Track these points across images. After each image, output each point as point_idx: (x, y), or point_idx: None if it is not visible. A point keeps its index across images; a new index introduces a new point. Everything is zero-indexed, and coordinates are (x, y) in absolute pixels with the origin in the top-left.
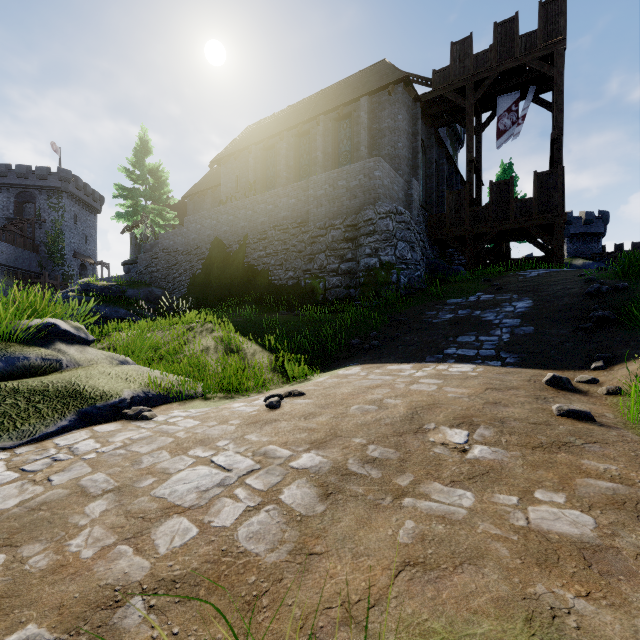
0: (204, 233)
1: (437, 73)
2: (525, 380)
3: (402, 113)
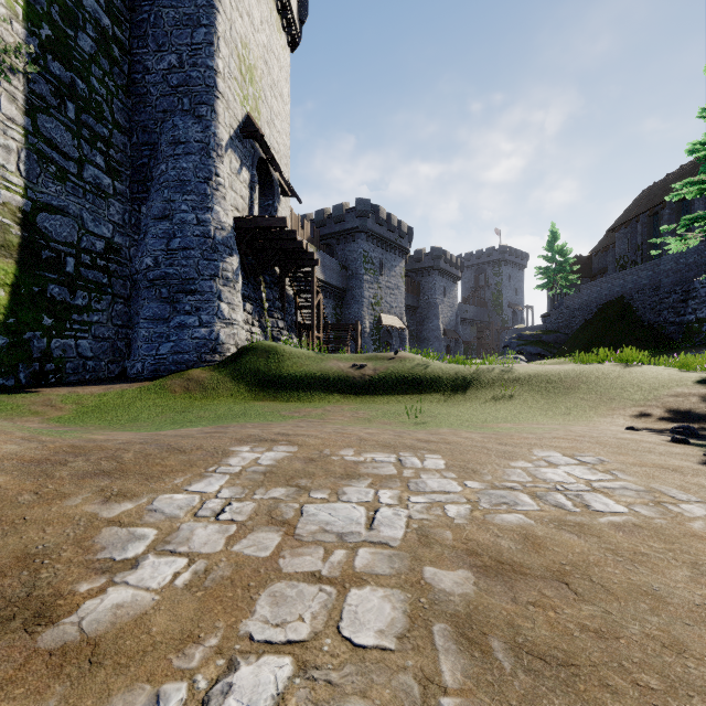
0: (592, 296)
1: None
2: None
3: None
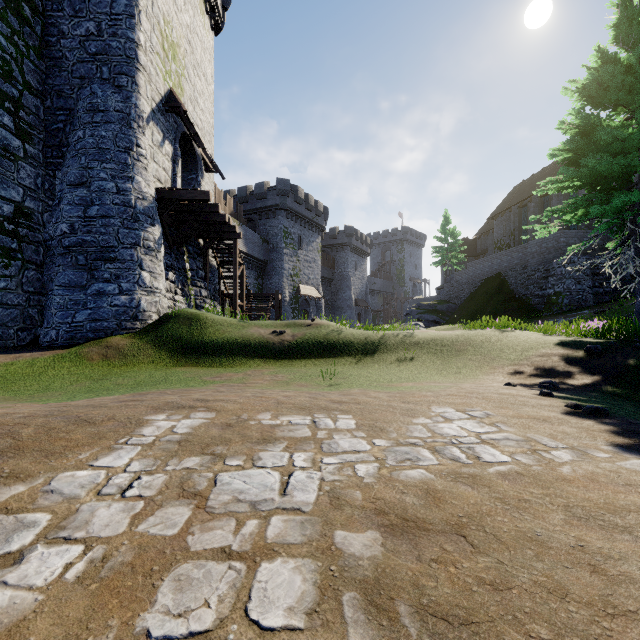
0: (476, 272)
1: None
2: None
3: None
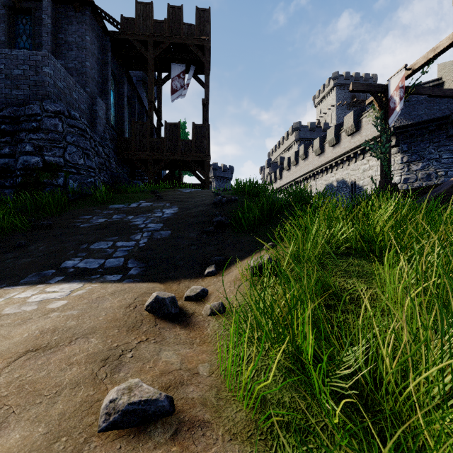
0: None
1: (125, 19)
2: (124, 307)
3: (90, 36)
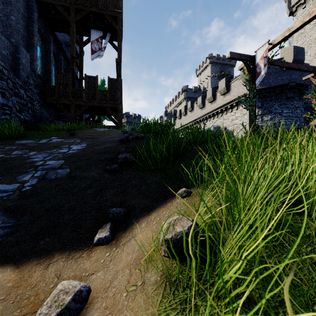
0: None
1: None
2: None
3: None
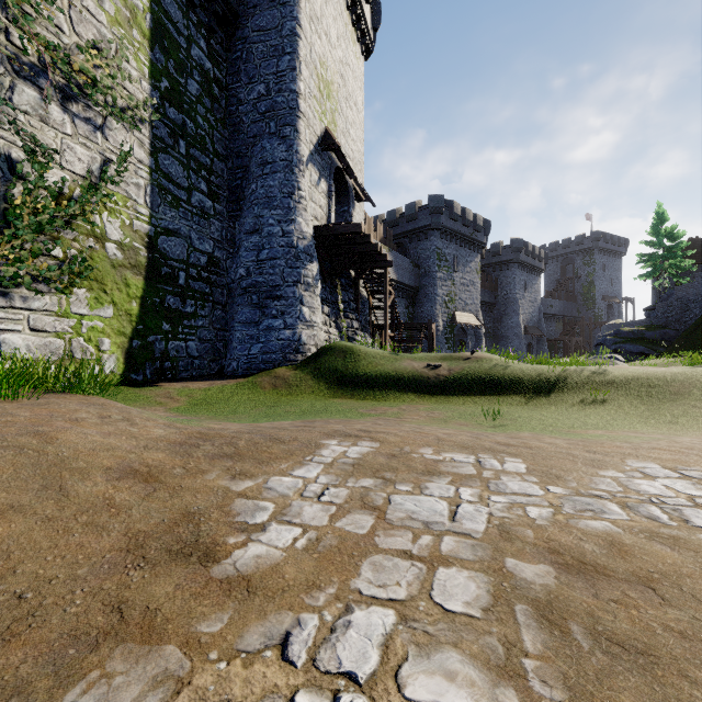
0: None
1: None
2: None
3: None
